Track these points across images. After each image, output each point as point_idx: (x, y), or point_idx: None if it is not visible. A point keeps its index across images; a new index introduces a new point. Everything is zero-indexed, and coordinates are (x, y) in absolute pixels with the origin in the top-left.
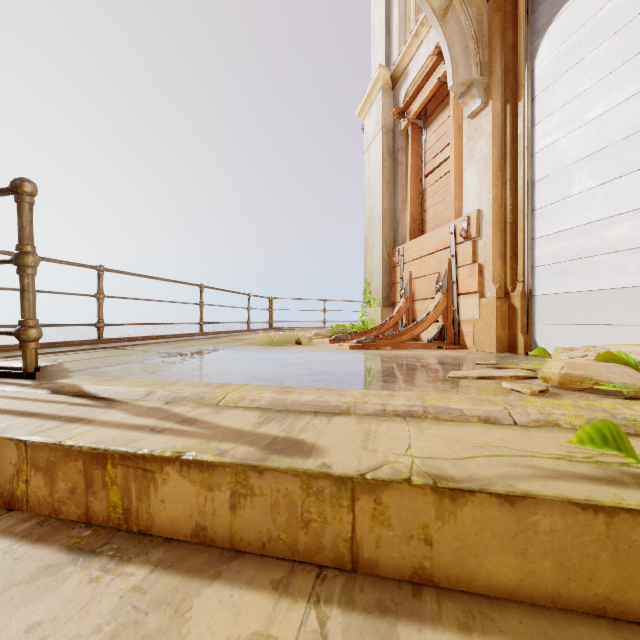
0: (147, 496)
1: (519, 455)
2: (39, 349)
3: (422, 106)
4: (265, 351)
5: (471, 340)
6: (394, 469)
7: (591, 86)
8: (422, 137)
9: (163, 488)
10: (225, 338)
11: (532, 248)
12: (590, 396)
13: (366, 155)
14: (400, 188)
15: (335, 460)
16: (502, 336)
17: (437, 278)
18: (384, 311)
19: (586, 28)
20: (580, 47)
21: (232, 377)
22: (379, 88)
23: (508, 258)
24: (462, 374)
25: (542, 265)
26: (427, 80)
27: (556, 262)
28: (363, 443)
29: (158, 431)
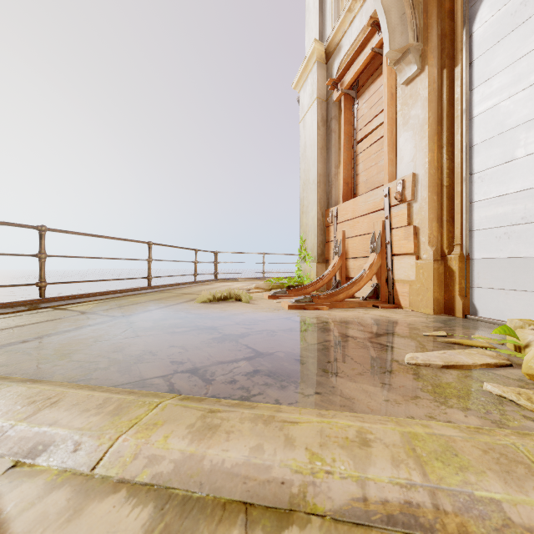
0: None
1: None
2: None
3: (355, 77)
4: (204, 312)
5: (406, 300)
6: None
7: None
8: (354, 106)
9: None
10: (171, 291)
11: (470, 211)
12: None
13: (301, 124)
14: (333, 154)
15: None
16: (439, 298)
17: (371, 238)
18: (318, 267)
19: None
20: (526, 6)
21: (154, 366)
22: (314, 62)
23: (445, 221)
24: (423, 360)
25: (481, 229)
26: (360, 51)
27: (498, 226)
28: None
29: None
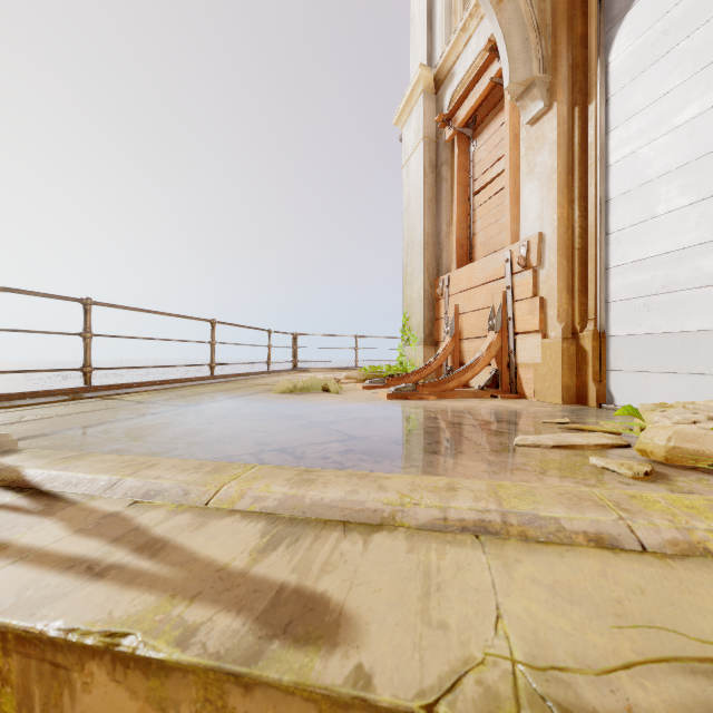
0: (58, 709)
1: (707, 661)
2: (7, 401)
3: (471, 112)
4: (285, 402)
5: (531, 388)
6: (485, 687)
7: (682, 83)
8: (470, 149)
9: (84, 698)
10: (240, 382)
11: (606, 279)
12: (711, 479)
13: (405, 170)
14: (444, 208)
15: (379, 657)
16: (569, 384)
17: (489, 314)
18: (426, 351)
19: (675, 12)
20: (667, 36)
21: (238, 446)
22: (420, 92)
23: (576, 291)
24: (533, 441)
25: (618, 300)
26: (477, 81)
27: (636, 296)
28: (422, 603)
29: (97, 573)
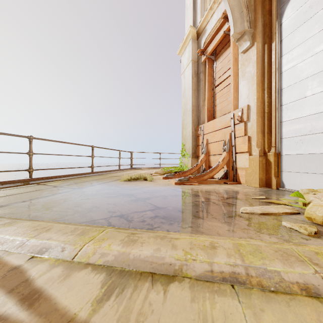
0: None
1: None
2: None
3: (214, 48)
4: (125, 186)
5: (243, 179)
6: None
7: (319, 31)
8: (214, 65)
9: None
10: (105, 175)
11: (280, 127)
12: None
13: (182, 75)
14: (201, 93)
15: None
16: (262, 178)
17: (223, 143)
18: (192, 160)
19: None
20: (312, 8)
21: (99, 213)
22: (190, 39)
23: (266, 133)
24: (250, 210)
25: (287, 137)
26: (217, 33)
27: (296, 136)
28: None
29: None
